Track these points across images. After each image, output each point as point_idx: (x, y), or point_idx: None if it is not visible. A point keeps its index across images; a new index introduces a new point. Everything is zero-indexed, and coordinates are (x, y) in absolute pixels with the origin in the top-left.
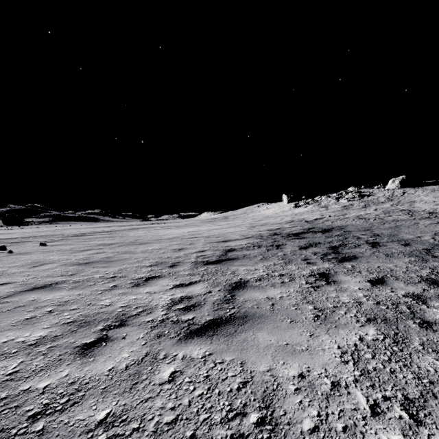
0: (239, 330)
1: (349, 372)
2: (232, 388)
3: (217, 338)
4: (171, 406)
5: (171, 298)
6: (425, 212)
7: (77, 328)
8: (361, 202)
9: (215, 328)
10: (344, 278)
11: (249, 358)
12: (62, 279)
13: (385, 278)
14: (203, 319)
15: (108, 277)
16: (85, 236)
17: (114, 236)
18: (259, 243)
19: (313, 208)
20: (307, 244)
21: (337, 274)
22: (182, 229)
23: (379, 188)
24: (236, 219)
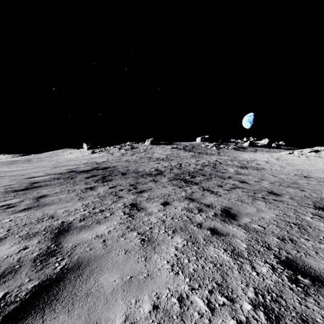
0: (42, 208)
1: (82, 207)
2: (39, 217)
3: (30, 211)
4: (14, 223)
5: None
6: (156, 158)
7: None
8: (132, 152)
9: (29, 209)
10: (100, 188)
11: (46, 211)
12: None
13: (117, 186)
14: (21, 208)
15: None
16: None
17: None
18: (59, 177)
19: (104, 154)
20: (91, 176)
21: (98, 187)
22: None
23: (142, 144)
24: (40, 161)
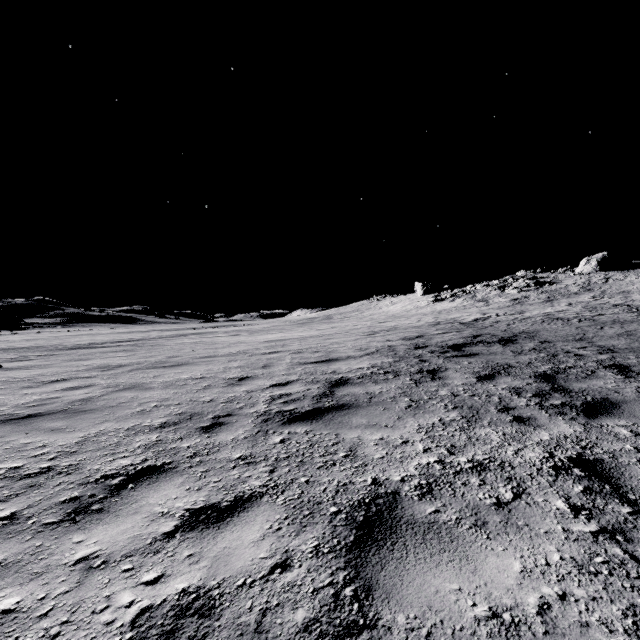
0: None
1: None
2: None
3: None
4: None
5: (141, 605)
6: None
7: None
8: (541, 293)
9: None
10: None
11: None
12: None
13: None
14: None
15: (28, 472)
16: (89, 350)
17: (137, 349)
18: (394, 365)
19: (465, 302)
20: (488, 369)
21: (625, 466)
22: (257, 336)
23: (566, 272)
24: (344, 319)
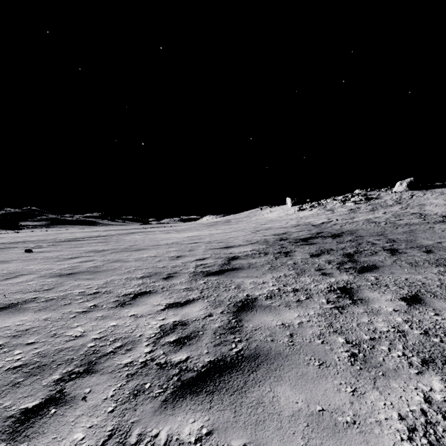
0: (249, 382)
1: None
2: None
3: (219, 398)
4: None
5: (160, 324)
6: (438, 215)
7: (23, 377)
8: (369, 205)
9: (217, 377)
10: (372, 295)
11: (269, 442)
12: (33, 296)
13: (420, 294)
14: (200, 360)
15: (89, 293)
16: (77, 242)
17: (108, 241)
18: (265, 249)
19: (319, 211)
20: (318, 251)
21: (361, 289)
22: (182, 233)
23: (386, 191)
24: (238, 222)
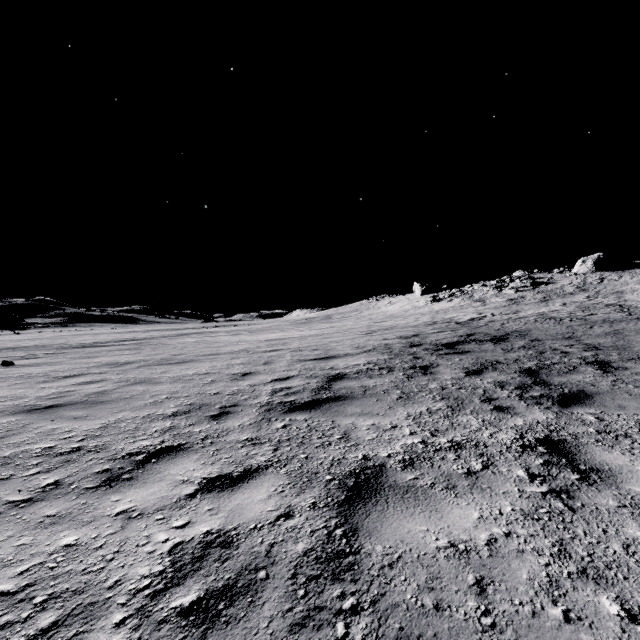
0: None
1: None
2: None
3: None
4: None
5: (175, 541)
6: None
7: None
8: (537, 293)
9: None
10: (612, 459)
11: None
12: None
13: None
14: None
15: (62, 451)
16: (94, 348)
17: (142, 347)
18: (389, 361)
19: (462, 302)
20: (477, 365)
21: (583, 444)
22: (258, 335)
23: (562, 273)
24: (343, 319)
